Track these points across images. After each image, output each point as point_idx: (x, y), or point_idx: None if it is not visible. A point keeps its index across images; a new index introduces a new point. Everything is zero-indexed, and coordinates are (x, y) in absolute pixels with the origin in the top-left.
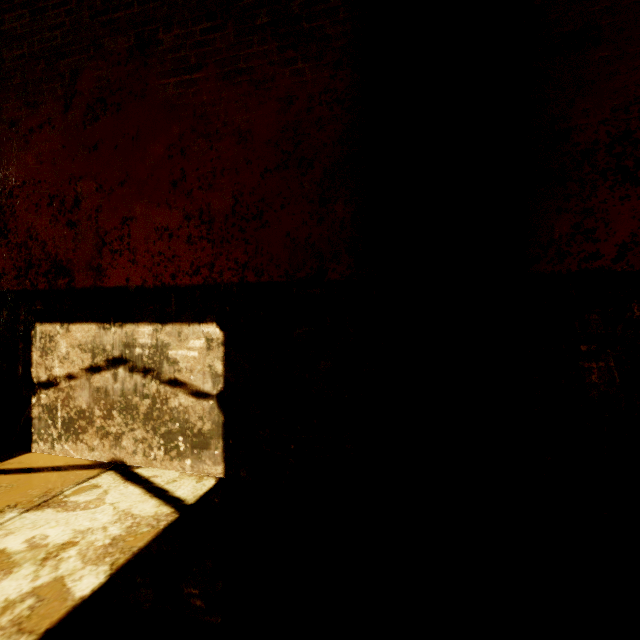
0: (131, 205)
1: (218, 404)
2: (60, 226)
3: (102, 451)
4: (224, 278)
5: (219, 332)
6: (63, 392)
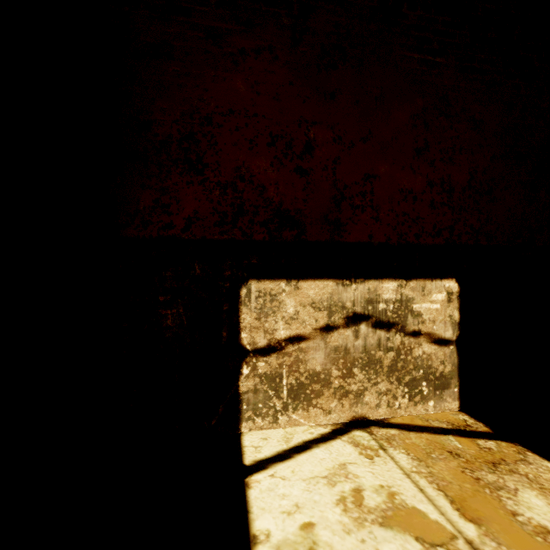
0: None
1: None
2: None
3: None
4: None
5: None
6: None
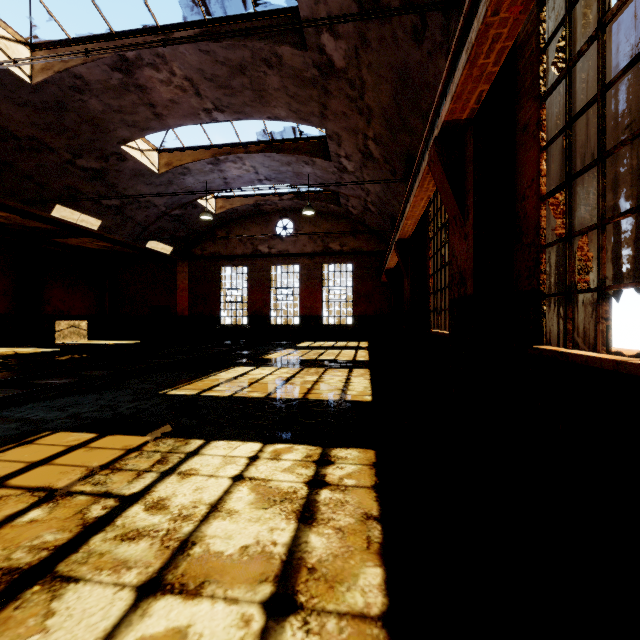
0: None
1: None
2: None
3: None
4: None
5: None
6: None
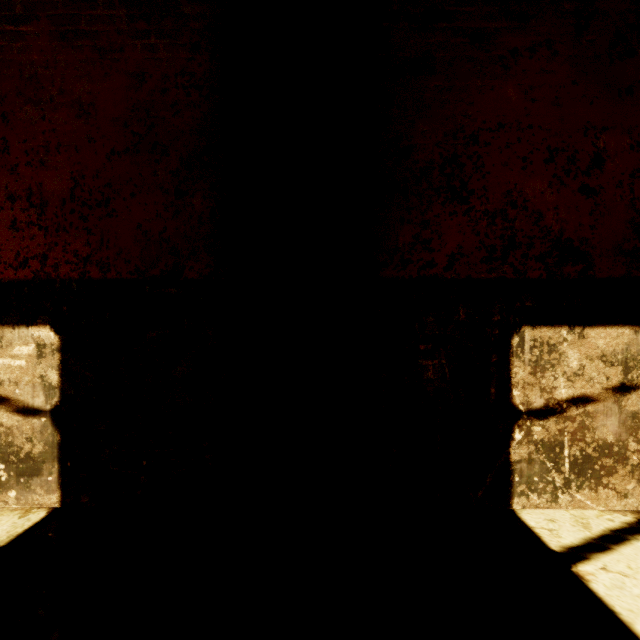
0: None
1: (52, 421)
2: None
3: None
4: (60, 273)
5: (54, 336)
6: None
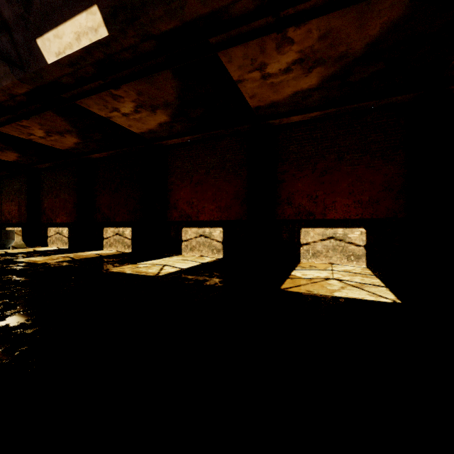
0: (335, 198)
1: (364, 248)
2: (310, 203)
3: (325, 261)
4: (366, 217)
5: (364, 230)
6: (312, 246)
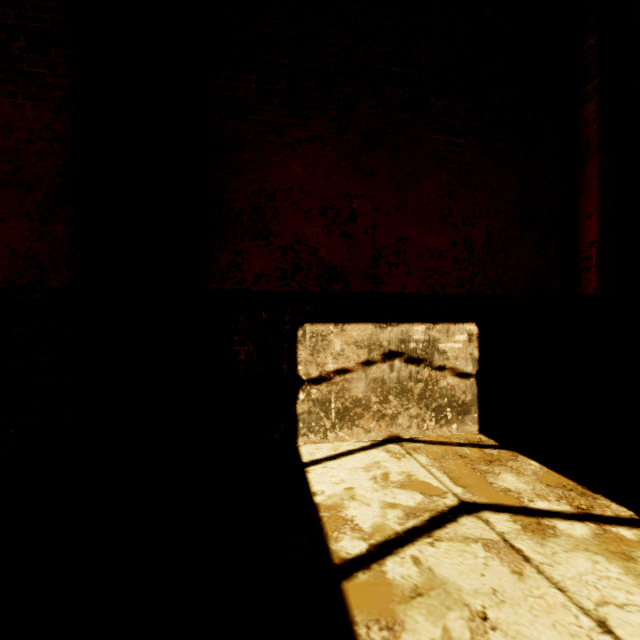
0: None
1: None
2: None
3: None
4: None
5: None
6: None
